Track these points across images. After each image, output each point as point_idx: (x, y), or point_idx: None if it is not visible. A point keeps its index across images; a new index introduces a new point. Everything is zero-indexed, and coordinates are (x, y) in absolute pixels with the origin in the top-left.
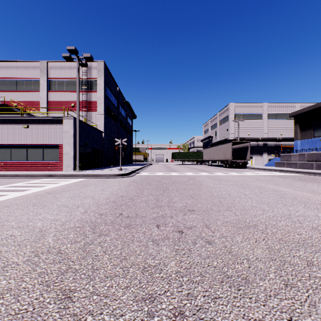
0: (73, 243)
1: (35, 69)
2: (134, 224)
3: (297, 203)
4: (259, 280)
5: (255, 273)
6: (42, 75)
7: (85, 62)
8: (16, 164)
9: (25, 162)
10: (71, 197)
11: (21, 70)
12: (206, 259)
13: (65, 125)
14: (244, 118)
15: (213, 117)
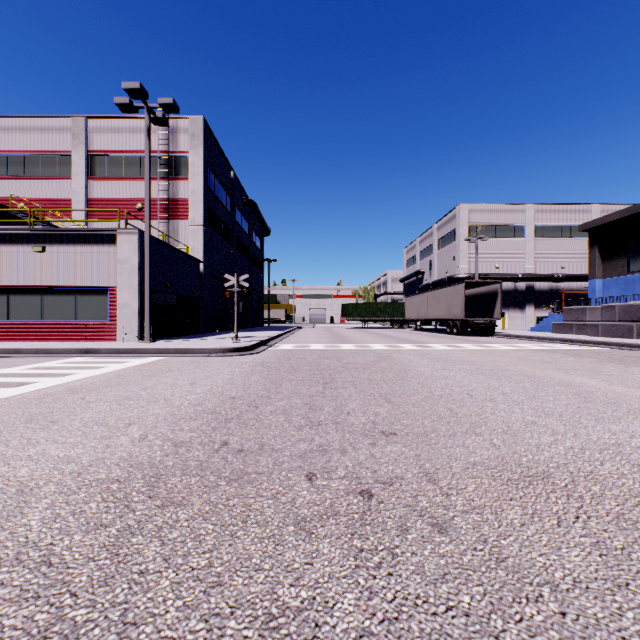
0: (91, 530)
1: (62, 134)
2: (252, 473)
3: (624, 414)
4: None
5: (586, 638)
6: (77, 145)
7: (163, 116)
8: (19, 327)
9: (39, 323)
10: (120, 400)
11: (34, 135)
12: (439, 583)
13: (121, 246)
14: (488, 235)
15: (425, 233)
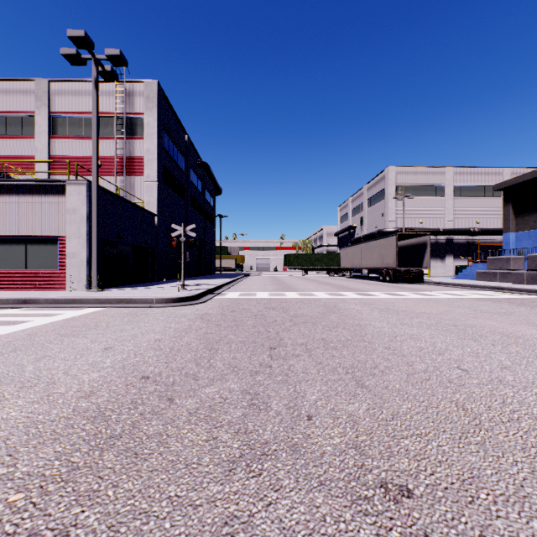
0: None
1: (26, 96)
2: None
3: None
4: None
5: None
6: (40, 106)
7: (111, 69)
8: None
9: None
10: None
11: None
12: None
13: (70, 196)
14: (413, 194)
15: (356, 193)
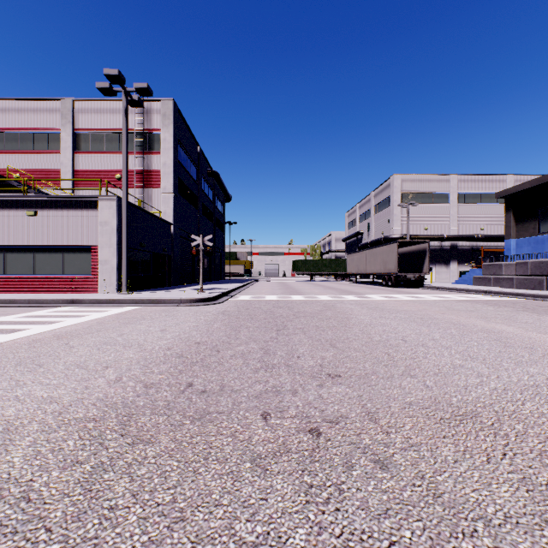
0: (67, 467)
1: (52, 114)
2: (214, 412)
3: (540, 358)
4: None
5: None
6: (65, 124)
7: (138, 98)
8: (14, 280)
9: (31, 277)
10: (99, 345)
11: (28, 115)
12: (382, 518)
13: (102, 210)
14: (418, 201)
15: (364, 200)
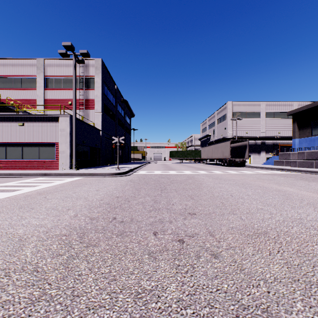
0: (54, 257)
1: (32, 67)
2: (128, 232)
3: (305, 205)
4: (284, 313)
5: (277, 302)
6: (39, 73)
7: (82, 59)
8: (11, 162)
9: (21, 160)
10: (63, 198)
11: (18, 68)
12: (213, 279)
13: (61, 122)
14: (242, 117)
15: (211, 116)
